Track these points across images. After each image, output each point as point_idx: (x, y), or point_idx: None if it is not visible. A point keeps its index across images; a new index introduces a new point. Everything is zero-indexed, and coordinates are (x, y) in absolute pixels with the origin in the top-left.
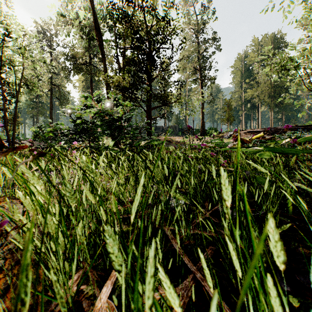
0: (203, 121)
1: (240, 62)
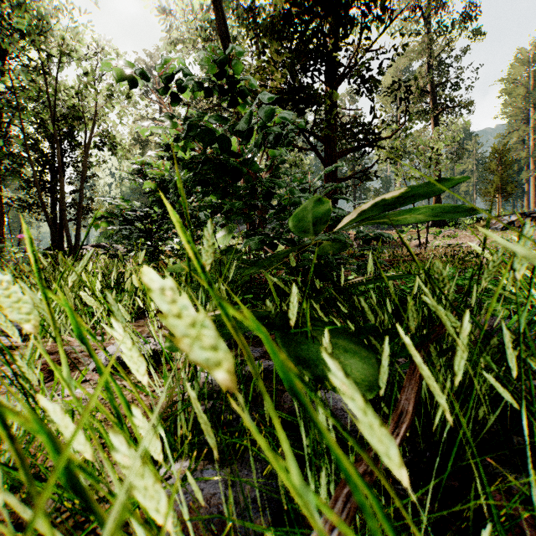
0: (438, 197)
1: (523, 66)
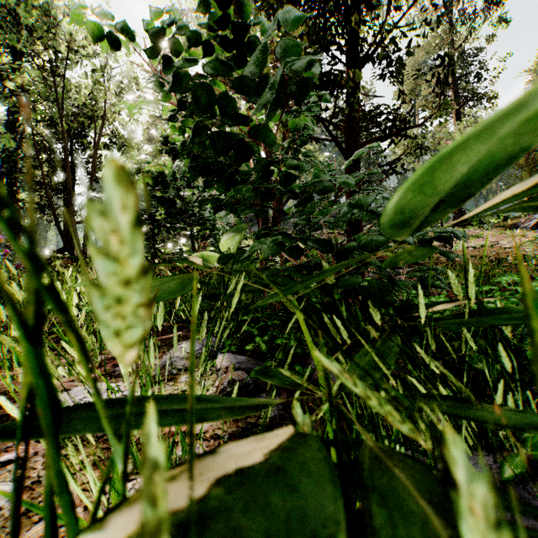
0: None
1: None
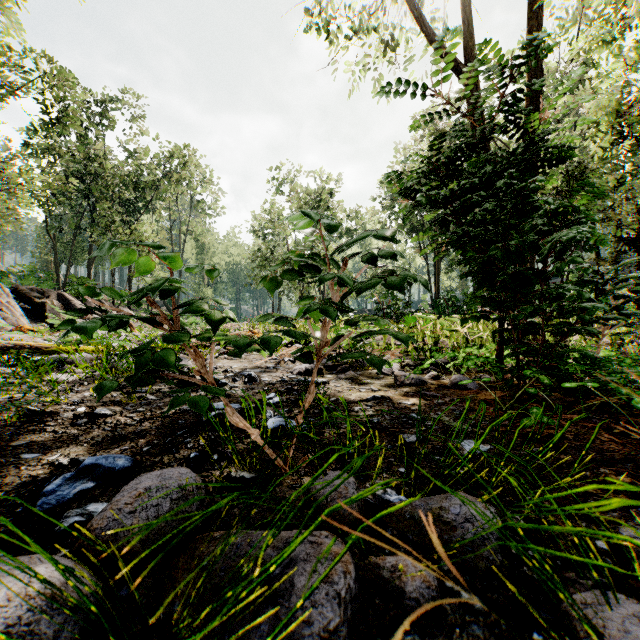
0: None
1: None
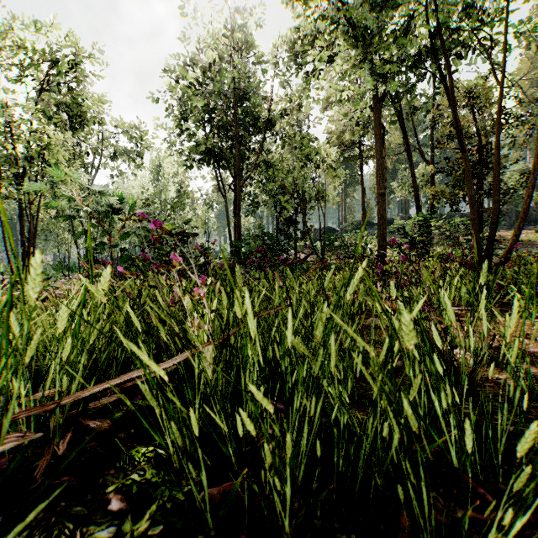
0: None
1: None
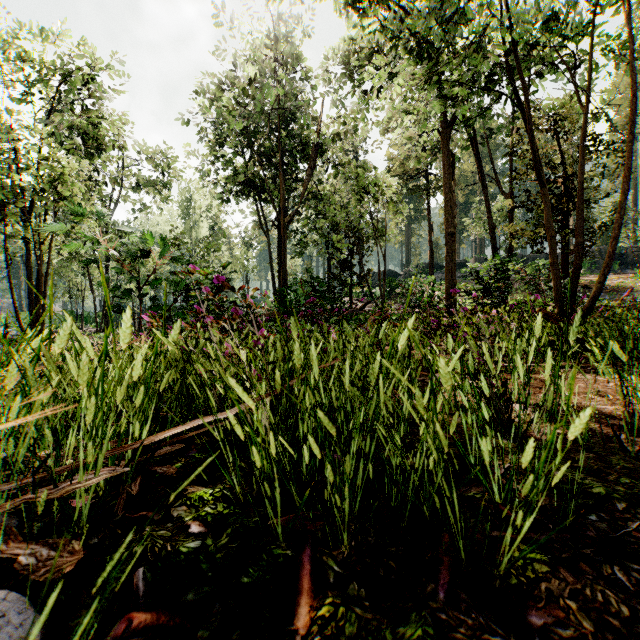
0: None
1: None
